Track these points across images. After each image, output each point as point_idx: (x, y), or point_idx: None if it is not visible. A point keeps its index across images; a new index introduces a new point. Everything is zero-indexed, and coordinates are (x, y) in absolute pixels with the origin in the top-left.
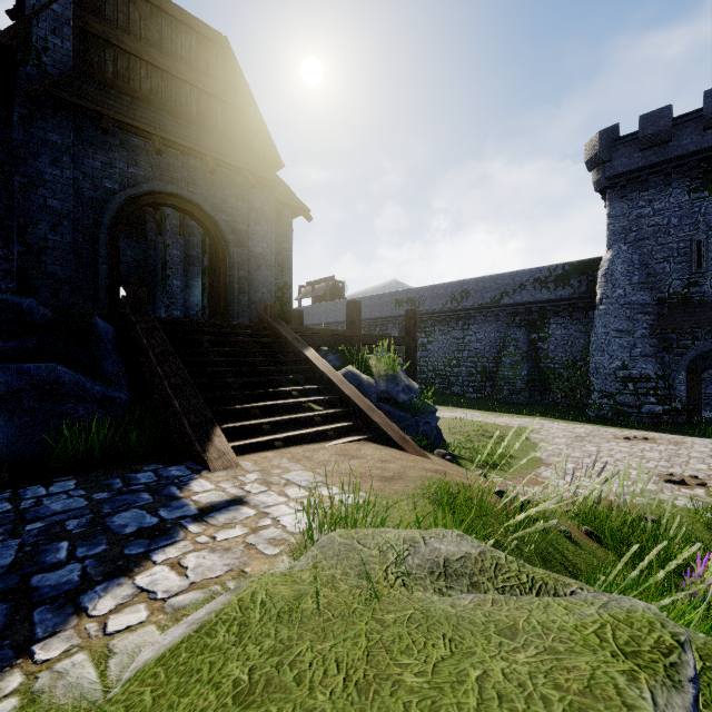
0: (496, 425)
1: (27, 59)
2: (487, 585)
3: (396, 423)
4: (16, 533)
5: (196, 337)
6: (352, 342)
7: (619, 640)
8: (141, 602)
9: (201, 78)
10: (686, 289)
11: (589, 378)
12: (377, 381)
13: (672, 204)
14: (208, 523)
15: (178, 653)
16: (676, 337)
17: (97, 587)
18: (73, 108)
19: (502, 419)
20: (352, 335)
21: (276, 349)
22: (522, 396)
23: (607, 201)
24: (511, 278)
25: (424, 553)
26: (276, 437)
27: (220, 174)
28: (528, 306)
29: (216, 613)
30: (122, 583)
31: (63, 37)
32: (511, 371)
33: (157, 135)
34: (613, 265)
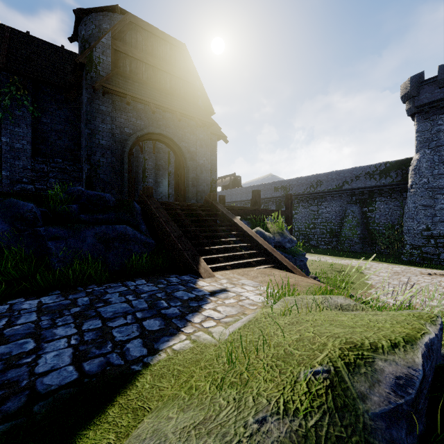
0: (341, 264)
1: (91, 69)
2: None
3: None
4: (139, 297)
5: (178, 212)
6: (255, 213)
7: (415, 315)
8: (210, 320)
9: (172, 68)
10: None
11: (403, 236)
12: (273, 236)
13: None
14: (217, 297)
15: (247, 326)
16: None
17: (189, 315)
18: (113, 92)
19: (344, 261)
20: (255, 210)
21: (218, 218)
22: (357, 247)
23: (416, 122)
24: (349, 172)
25: (331, 302)
26: (228, 264)
27: (182, 120)
28: (361, 190)
29: (253, 318)
30: (198, 314)
31: (107, 55)
32: (349, 231)
33: (152, 103)
34: (420, 163)
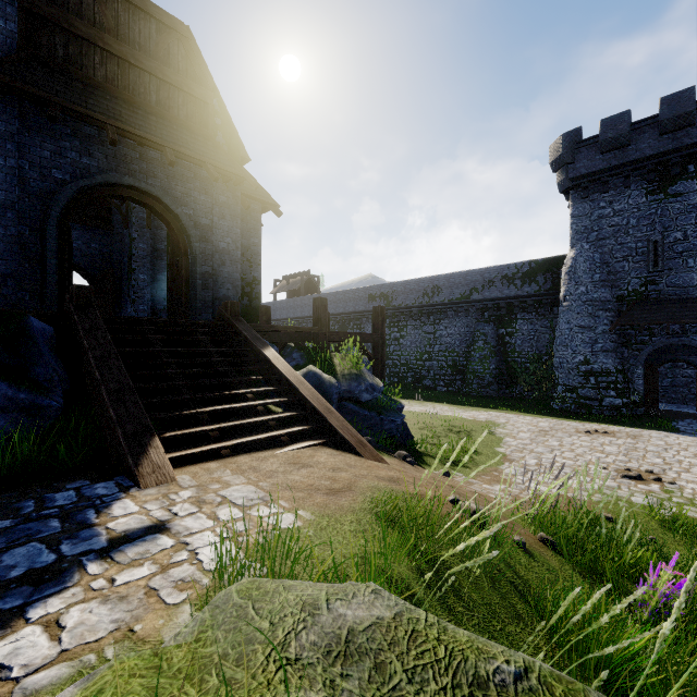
0: (464, 419)
1: None
2: (395, 666)
3: (361, 422)
4: None
5: (146, 337)
6: (318, 339)
7: None
8: None
9: (161, 67)
10: (644, 287)
11: (553, 372)
12: (340, 380)
13: (631, 205)
14: (113, 560)
15: None
16: (635, 333)
17: None
18: (17, 93)
19: (470, 414)
20: (318, 332)
21: (234, 349)
22: (490, 389)
23: (571, 202)
24: (480, 275)
25: (324, 623)
26: (223, 445)
27: (182, 166)
28: (497, 302)
29: None
30: None
31: (7, 17)
32: (480, 365)
33: (111, 124)
34: (576, 263)
